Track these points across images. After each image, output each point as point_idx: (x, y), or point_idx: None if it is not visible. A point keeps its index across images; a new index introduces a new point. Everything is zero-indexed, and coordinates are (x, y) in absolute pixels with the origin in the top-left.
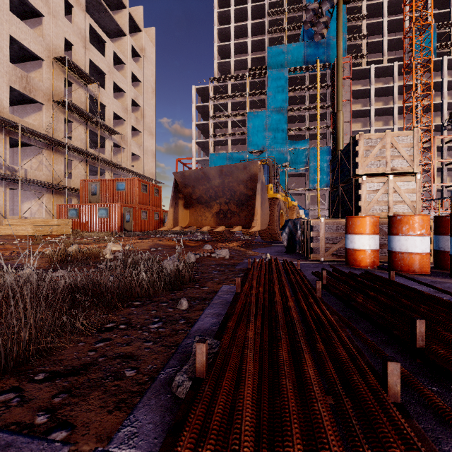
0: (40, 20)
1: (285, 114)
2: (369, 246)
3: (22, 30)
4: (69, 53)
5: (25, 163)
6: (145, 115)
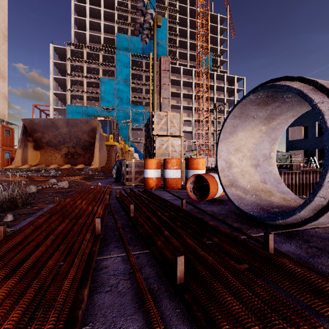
0: None
1: (129, 85)
2: (154, 176)
3: None
4: None
5: None
6: None
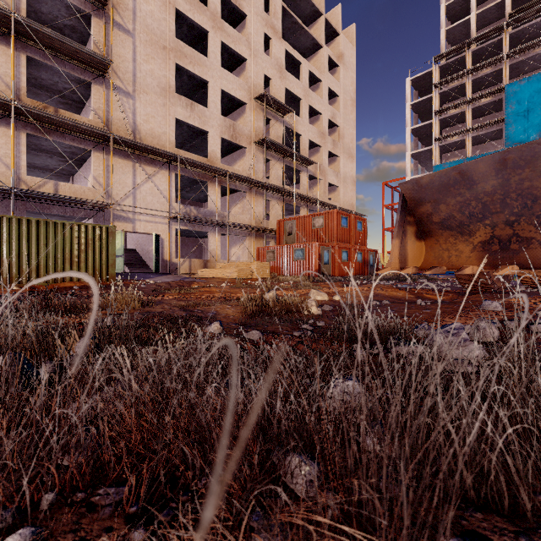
0: (244, 66)
1: None
2: None
3: (230, 81)
4: (267, 90)
5: (232, 209)
6: (343, 135)
